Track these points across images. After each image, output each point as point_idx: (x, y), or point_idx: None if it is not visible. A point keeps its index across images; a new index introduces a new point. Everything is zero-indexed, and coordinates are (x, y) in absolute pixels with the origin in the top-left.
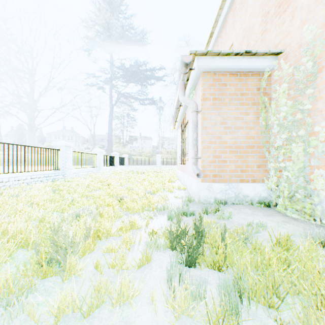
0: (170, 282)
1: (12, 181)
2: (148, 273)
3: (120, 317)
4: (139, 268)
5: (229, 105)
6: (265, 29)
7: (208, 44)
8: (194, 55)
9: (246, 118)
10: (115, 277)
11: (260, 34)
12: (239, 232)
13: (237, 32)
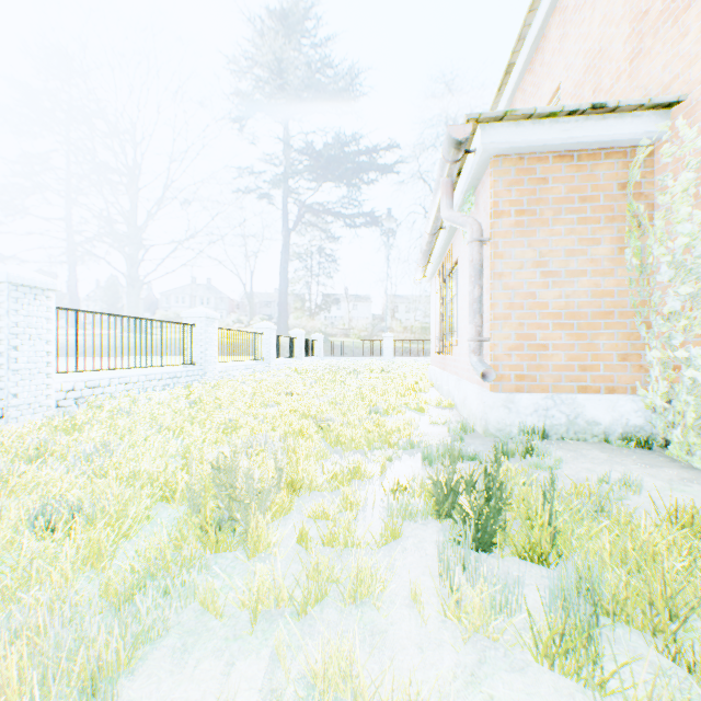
0: (446, 571)
1: (116, 384)
2: (398, 557)
3: (359, 622)
4: (381, 549)
5: (554, 225)
6: (640, 51)
7: (502, 90)
8: (475, 123)
9: (593, 251)
10: (337, 558)
11: (627, 61)
12: (581, 495)
13: (571, 60)
